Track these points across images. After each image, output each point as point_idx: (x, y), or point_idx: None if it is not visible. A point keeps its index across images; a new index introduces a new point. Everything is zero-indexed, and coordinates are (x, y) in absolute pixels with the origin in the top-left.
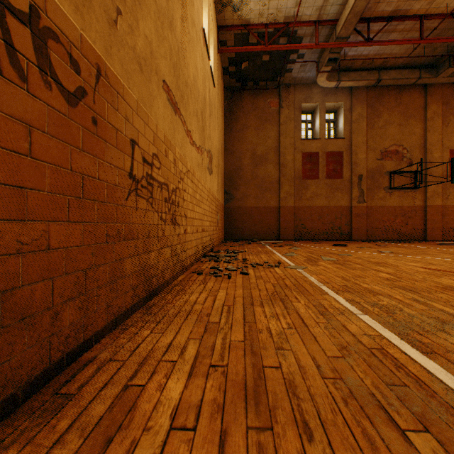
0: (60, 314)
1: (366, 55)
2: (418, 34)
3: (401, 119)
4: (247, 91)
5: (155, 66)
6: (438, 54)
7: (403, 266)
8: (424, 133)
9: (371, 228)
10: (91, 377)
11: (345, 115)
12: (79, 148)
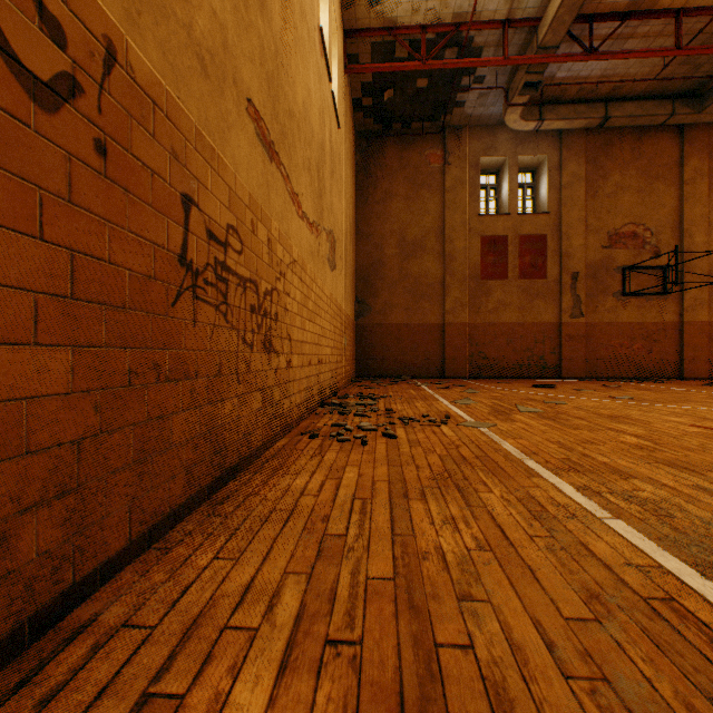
0: (14, 537)
1: (585, 78)
2: (672, 41)
3: (642, 182)
4: (391, 138)
5: (233, 70)
6: (703, 76)
7: (658, 422)
8: (679, 204)
9: (592, 359)
10: (74, 670)
11: (551, 175)
12: (62, 197)
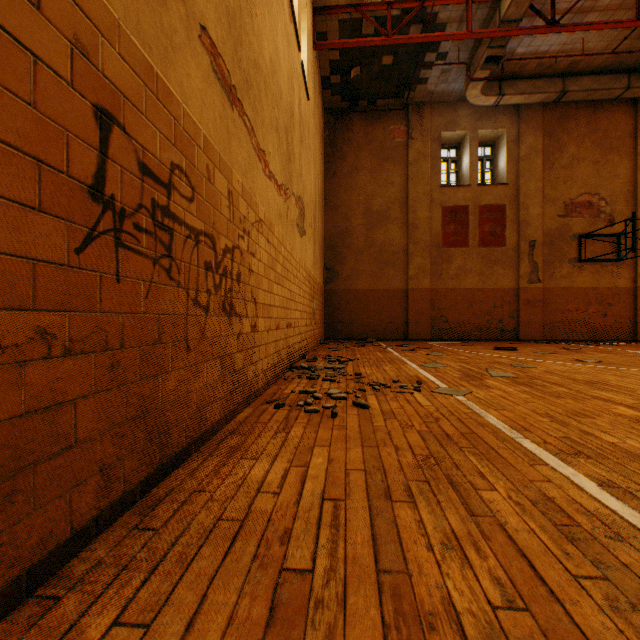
0: None
1: (544, 53)
2: (631, 14)
3: (597, 154)
4: (358, 115)
5: None
6: None
7: None
8: (633, 174)
9: (549, 322)
10: None
11: (509, 148)
12: None
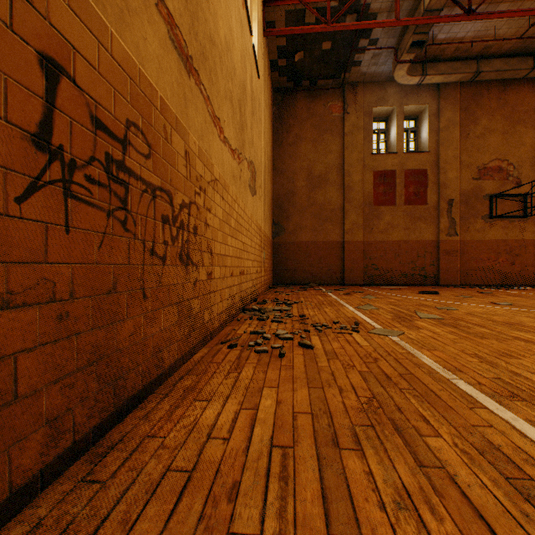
0: None
1: (461, 39)
2: None
3: (506, 125)
4: (301, 93)
5: None
6: None
7: None
8: None
9: (465, 270)
10: None
11: (431, 121)
12: None
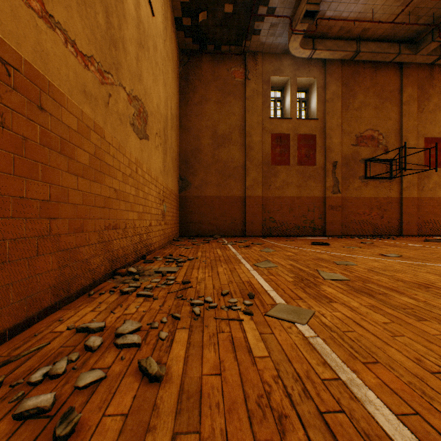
0: None
1: (345, 18)
2: None
3: (377, 101)
4: (206, 57)
5: None
6: (420, 26)
7: None
8: (400, 118)
9: (346, 222)
10: None
11: (319, 93)
12: None
